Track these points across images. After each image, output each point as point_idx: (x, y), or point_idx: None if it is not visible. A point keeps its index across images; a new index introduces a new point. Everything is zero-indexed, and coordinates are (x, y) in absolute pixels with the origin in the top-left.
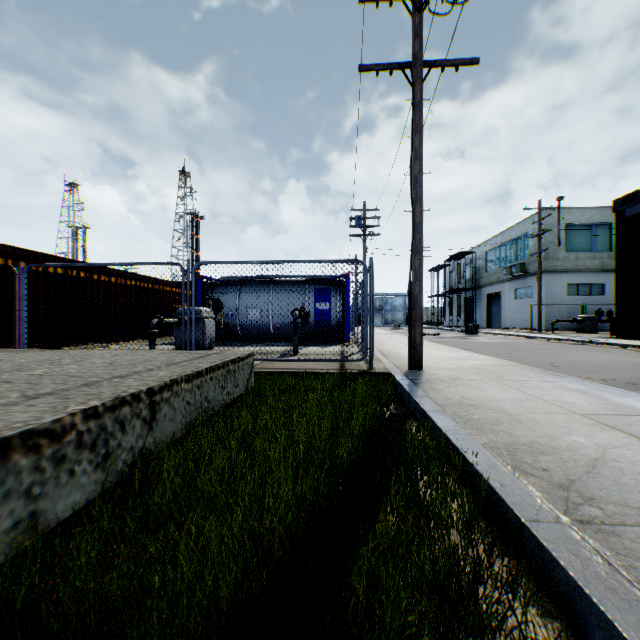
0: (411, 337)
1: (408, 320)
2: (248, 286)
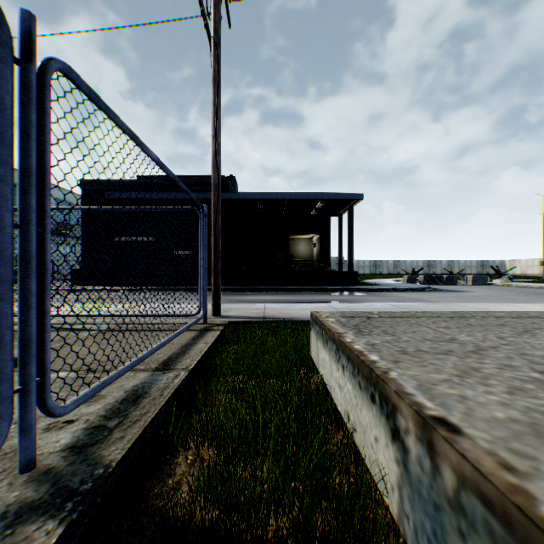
0: (217, 287)
1: (215, 272)
2: None
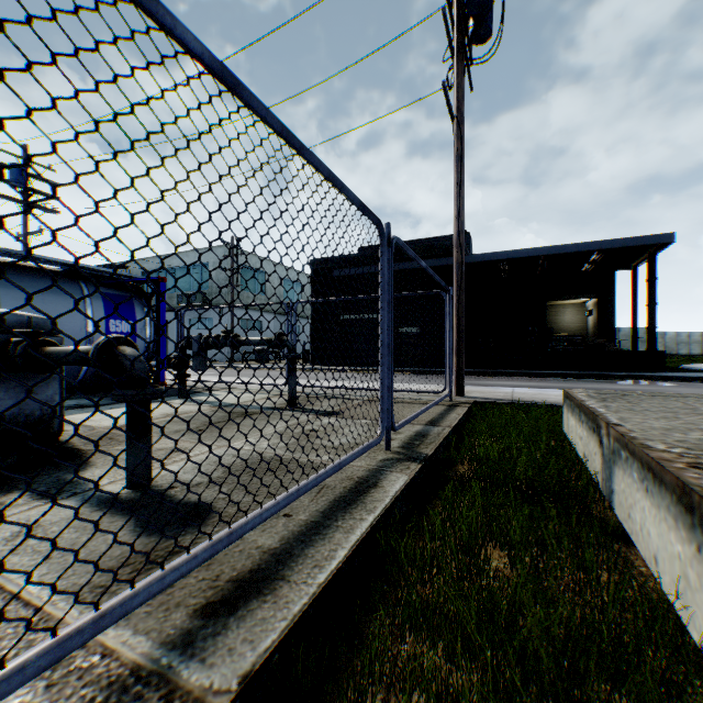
0: (460, 367)
1: (458, 351)
2: None
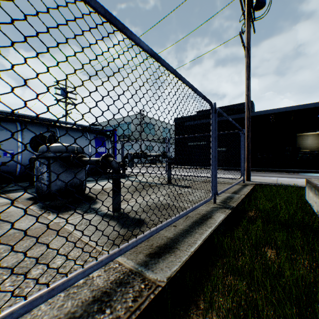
0: (248, 167)
1: (247, 159)
2: (31, 125)
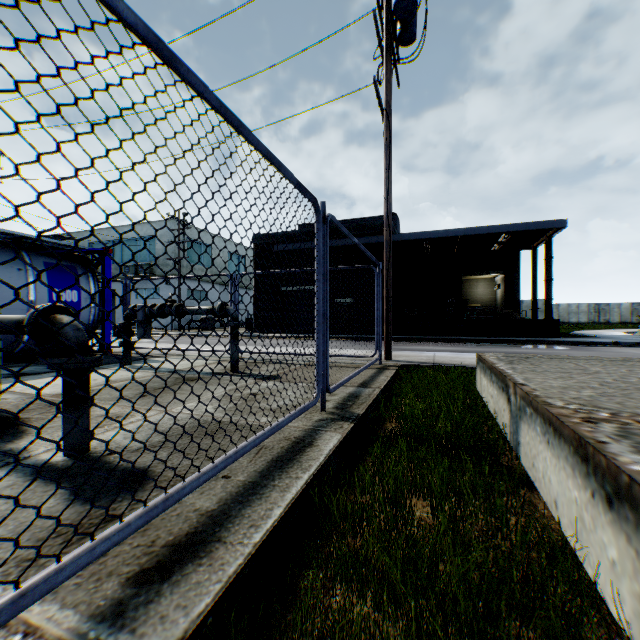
0: (388, 334)
1: (387, 320)
2: None
